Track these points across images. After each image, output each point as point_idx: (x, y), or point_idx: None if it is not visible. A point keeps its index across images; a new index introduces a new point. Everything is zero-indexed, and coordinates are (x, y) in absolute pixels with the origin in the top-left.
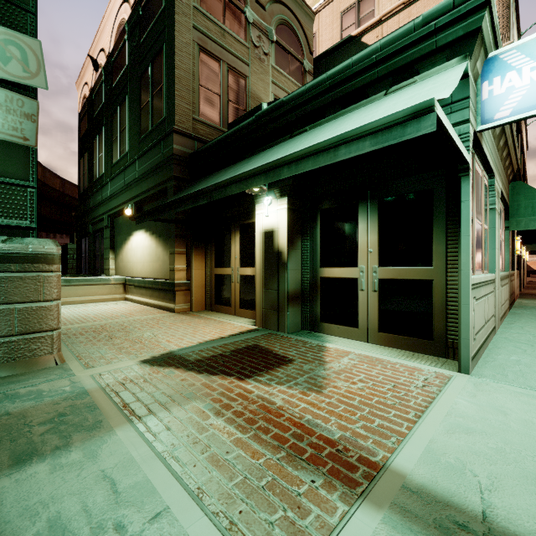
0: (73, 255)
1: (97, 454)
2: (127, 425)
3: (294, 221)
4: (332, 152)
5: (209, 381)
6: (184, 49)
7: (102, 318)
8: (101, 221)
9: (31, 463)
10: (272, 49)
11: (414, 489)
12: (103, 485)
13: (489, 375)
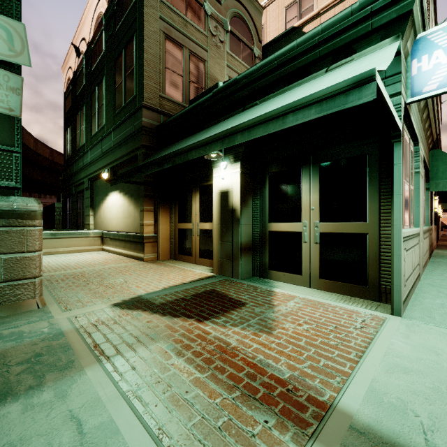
0: (59, 212)
1: (67, 393)
2: (96, 365)
3: (246, 183)
4: (281, 119)
5: (172, 323)
6: (152, 37)
7: (82, 266)
8: (83, 184)
9: (5, 403)
10: (227, 38)
11: (362, 430)
12: (70, 425)
13: (419, 317)
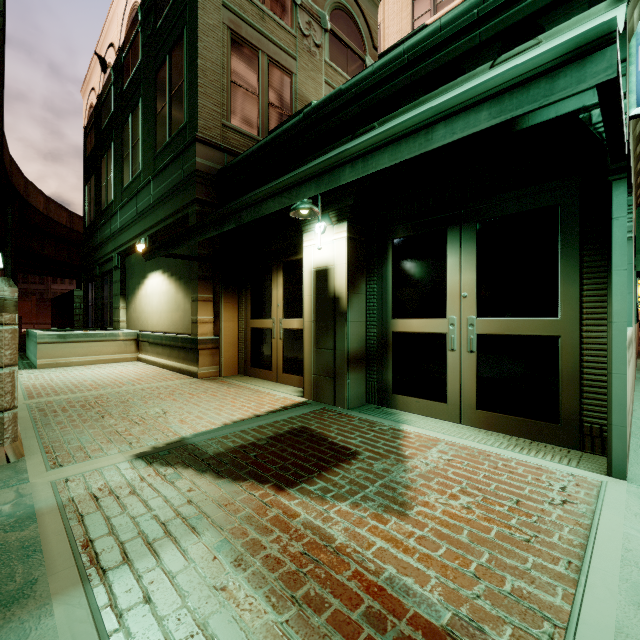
0: (80, 303)
1: None
2: (77, 591)
3: (356, 255)
4: (423, 135)
5: (231, 493)
6: (211, 34)
7: (100, 386)
8: (110, 261)
9: None
10: (326, 40)
11: None
12: None
13: None
